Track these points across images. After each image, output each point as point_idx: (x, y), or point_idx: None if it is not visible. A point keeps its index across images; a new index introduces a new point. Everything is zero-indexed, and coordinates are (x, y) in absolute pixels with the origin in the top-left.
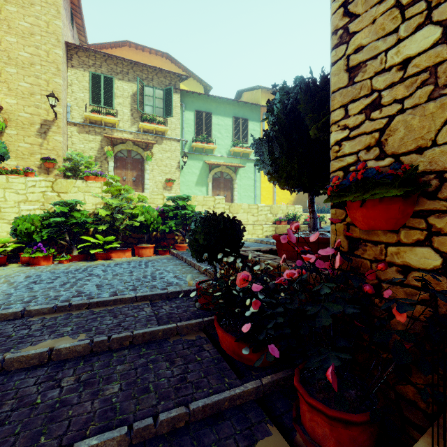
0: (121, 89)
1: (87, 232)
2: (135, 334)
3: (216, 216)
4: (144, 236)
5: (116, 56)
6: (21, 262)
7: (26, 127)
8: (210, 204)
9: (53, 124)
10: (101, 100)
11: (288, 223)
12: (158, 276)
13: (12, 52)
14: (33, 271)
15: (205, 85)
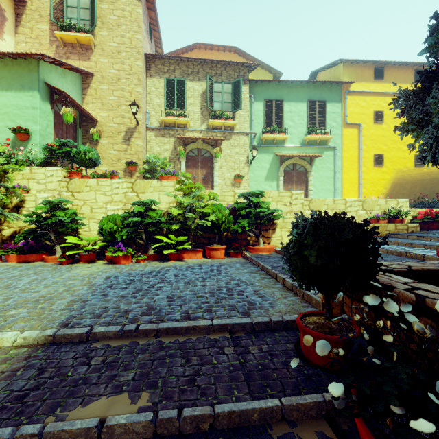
0: (192, 90)
1: (161, 232)
2: (216, 412)
3: (336, 220)
4: (215, 236)
5: (187, 57)
6: (106, 260)
7: (114, 136)
8: (286, 200)
9: (135, 131)
10: (174, 103)
11: (389, 221)
12: (235, 290)
13: (105, 71)
14: (113, 271)
15: (274, 72)
